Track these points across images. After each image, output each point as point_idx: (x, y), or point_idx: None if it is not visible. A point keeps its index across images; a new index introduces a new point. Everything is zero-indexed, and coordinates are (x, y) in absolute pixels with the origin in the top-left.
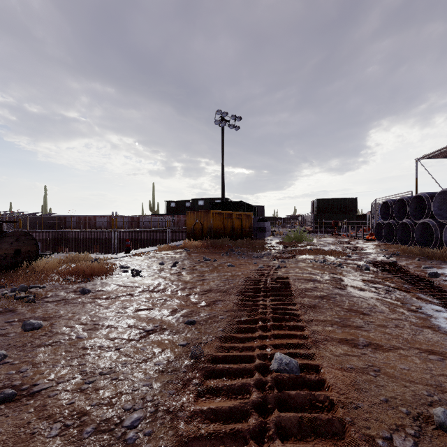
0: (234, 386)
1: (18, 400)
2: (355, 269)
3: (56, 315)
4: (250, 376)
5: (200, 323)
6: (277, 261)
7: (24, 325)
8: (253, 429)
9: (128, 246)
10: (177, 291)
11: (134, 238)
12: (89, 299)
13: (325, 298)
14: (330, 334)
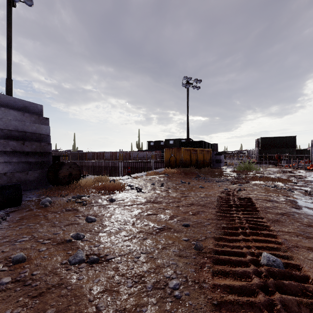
0: (237, 272)
1: (101, 263)
2: (304, 193)
3: (101, 214)
4: (246, 266)
5: (193, 226)
6: (235, 185)
7: (86, 218)
8: (264, 303)
9: (129, 171)
10: (169, 203)
11: (127, 166)
12: (116, 206)
13: (285, 215)
14: (298, 243)
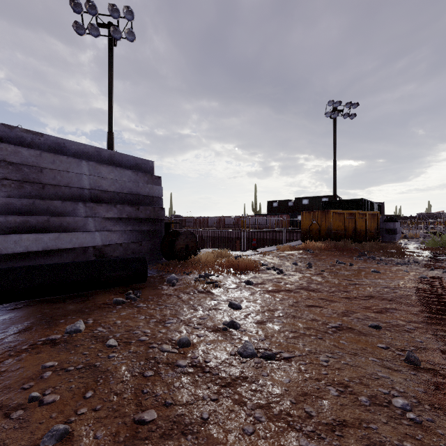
0: None
1: (280, 360)
2: None
3: (243, 300)
4: None
5: (387, 329)
6: (437, 271)
7: (230, 304)
8: None
9: (254, 245)
10: (332, 293)
11: (240, 237)
12: (257, 290)
13: None
14: None
